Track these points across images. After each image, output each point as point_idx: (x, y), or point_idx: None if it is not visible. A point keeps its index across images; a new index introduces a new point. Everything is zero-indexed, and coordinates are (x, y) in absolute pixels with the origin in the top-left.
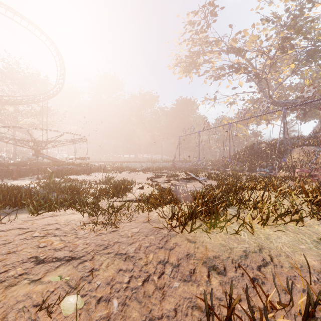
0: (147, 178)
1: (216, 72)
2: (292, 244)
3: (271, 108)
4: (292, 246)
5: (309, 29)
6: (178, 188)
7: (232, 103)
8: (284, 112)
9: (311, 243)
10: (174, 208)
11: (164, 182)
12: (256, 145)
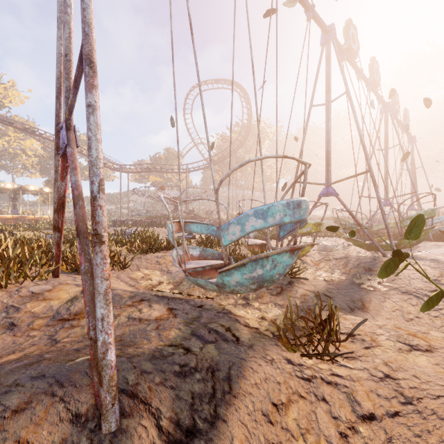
0: None
1: None
2: None
3: None
4: None
5: None
6: None
7: None
8: None
9: None
10: None
11: None
12: None
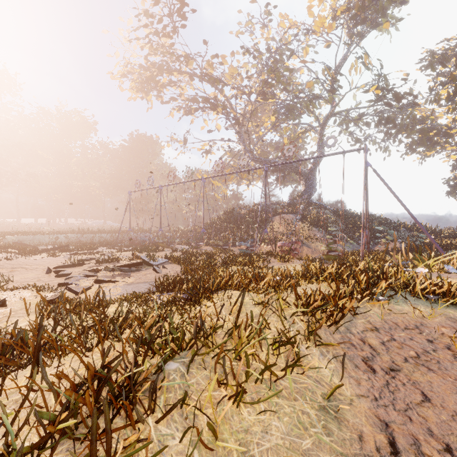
0: (47, 270)
1: (187, 104)
2: (290, 443)
3: (252, 166)
4: (291, 453)
5: (289, 80)
6: (43, 328)
7: (209, 152)
8: (266, 170)
9: (318, 419)
10: (16, 398)
11: (85, 276)
12: (236, 210)
